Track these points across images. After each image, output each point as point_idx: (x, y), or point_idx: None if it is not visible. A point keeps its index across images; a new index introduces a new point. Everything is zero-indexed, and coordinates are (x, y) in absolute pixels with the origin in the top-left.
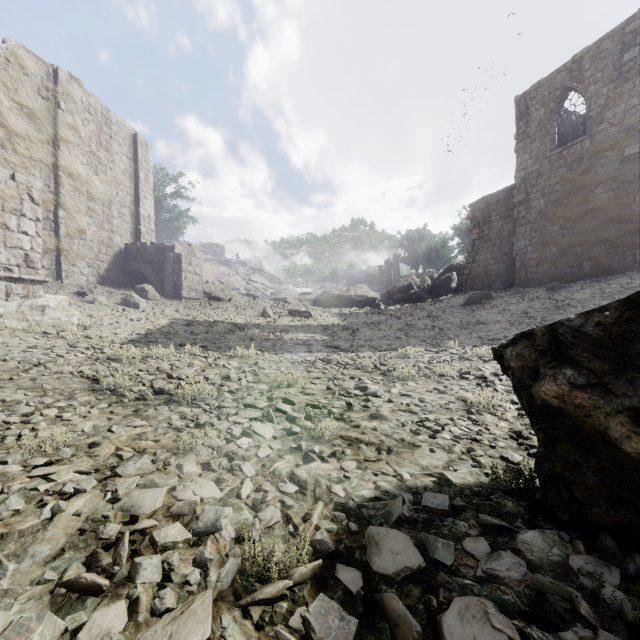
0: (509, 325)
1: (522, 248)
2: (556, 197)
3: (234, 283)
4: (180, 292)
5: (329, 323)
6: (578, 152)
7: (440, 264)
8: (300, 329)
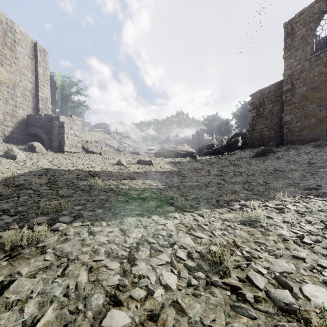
0: (307, 173)
1: (289, 120)
2: (315, 85)
3: (112, 144)
4: (63, 147)
5: (164, 169)
6: None
7: (225, 133)
8: (142, 175)
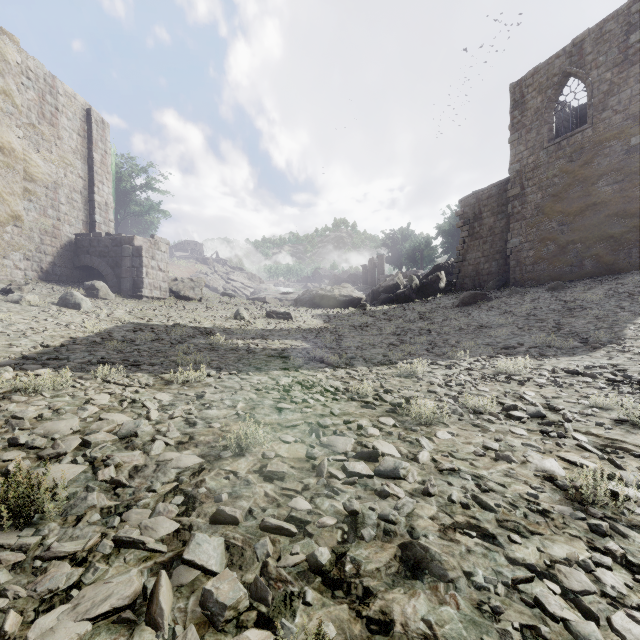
0: (518, 329)
1: (517, 245)
2: (554, 191)
3: (211, 282)
4: (140, 290)
5: (311, 326)
6: (579, 142)
7: (424, 264)
8: (277, 334)
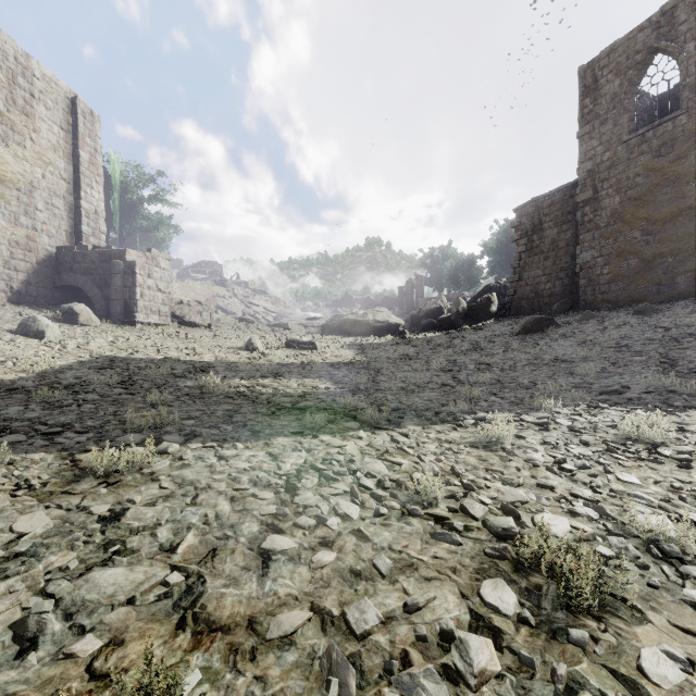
0: (610, 365)
1: (588, 260)
2: (637, 193)
3: (230, 306)
4: (133, 315)
5: (340, 359)
6: (669, 132)
7: (468, 286)
8: (296, 370)
